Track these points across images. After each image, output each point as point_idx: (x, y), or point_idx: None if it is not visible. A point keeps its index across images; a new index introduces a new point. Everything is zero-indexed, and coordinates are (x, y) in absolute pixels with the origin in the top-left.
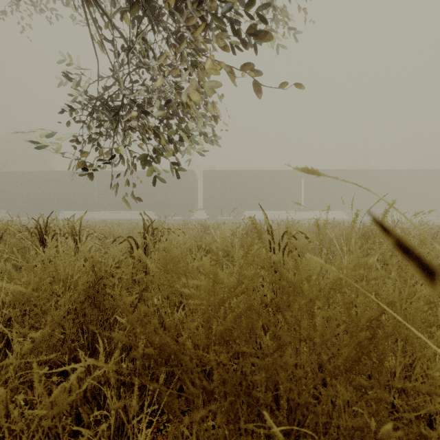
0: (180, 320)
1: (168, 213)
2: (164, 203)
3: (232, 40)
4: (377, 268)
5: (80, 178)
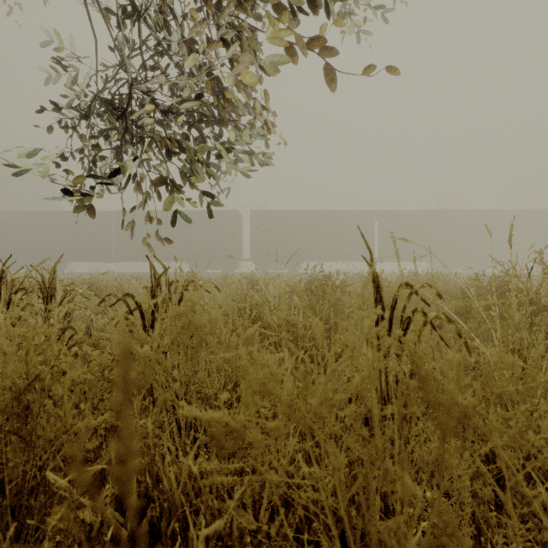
0: (194, 474)
1: (205, 265)
2: (201, 252)
3: (293, 1)
4: (546, 347)
5: (92, 220)
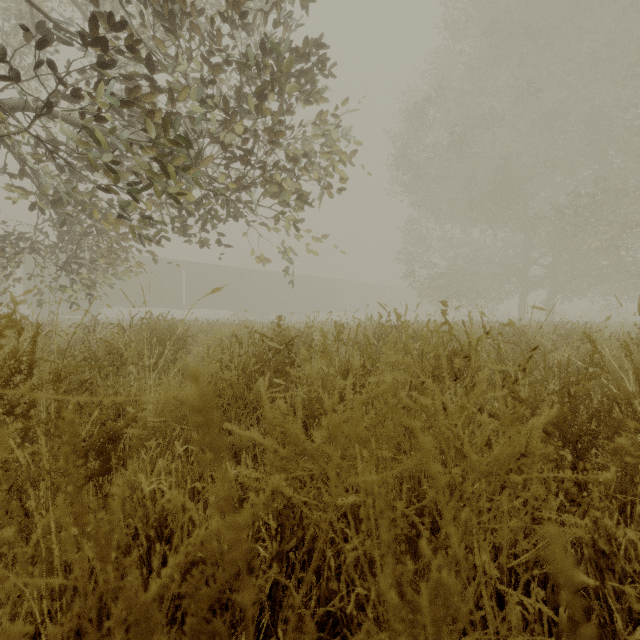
0: None
1: None
2: None
3: None
4: None
5: None
